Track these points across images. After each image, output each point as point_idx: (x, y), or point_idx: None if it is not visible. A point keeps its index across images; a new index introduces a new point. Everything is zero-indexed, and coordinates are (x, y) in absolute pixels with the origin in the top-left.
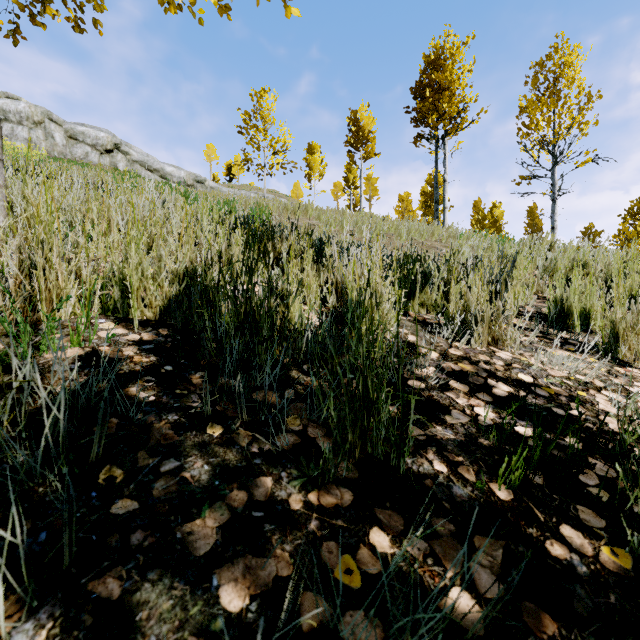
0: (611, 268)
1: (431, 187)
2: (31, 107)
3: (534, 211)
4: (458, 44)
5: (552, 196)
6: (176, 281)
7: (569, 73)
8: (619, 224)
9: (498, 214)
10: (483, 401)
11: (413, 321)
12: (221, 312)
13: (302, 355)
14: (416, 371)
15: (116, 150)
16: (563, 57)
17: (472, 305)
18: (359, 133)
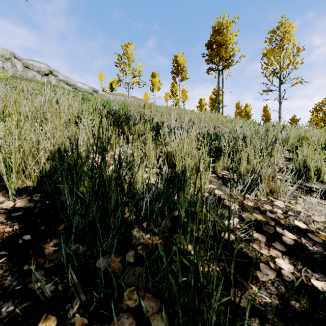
0: (321, 140)
1: (215, 95)
2: (4, 50)
3: (266, 108)
4: (230, 21)
5: (279, 100)
6: (50, 157)
7: (288, 36)
8: (310, 115)
9: (248, 110)
10: (279, 251)
11: (216, 177)
12: (84, 179)
13: (142, 214)
14: (226, 223)
15: (50, 74)
16: (285, 28)
17: (254, 168)
18: (178, 67)
